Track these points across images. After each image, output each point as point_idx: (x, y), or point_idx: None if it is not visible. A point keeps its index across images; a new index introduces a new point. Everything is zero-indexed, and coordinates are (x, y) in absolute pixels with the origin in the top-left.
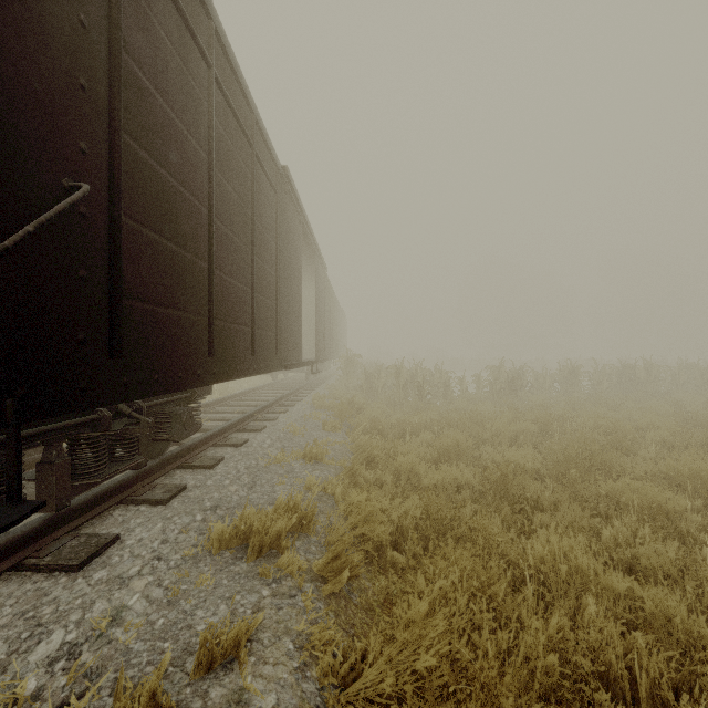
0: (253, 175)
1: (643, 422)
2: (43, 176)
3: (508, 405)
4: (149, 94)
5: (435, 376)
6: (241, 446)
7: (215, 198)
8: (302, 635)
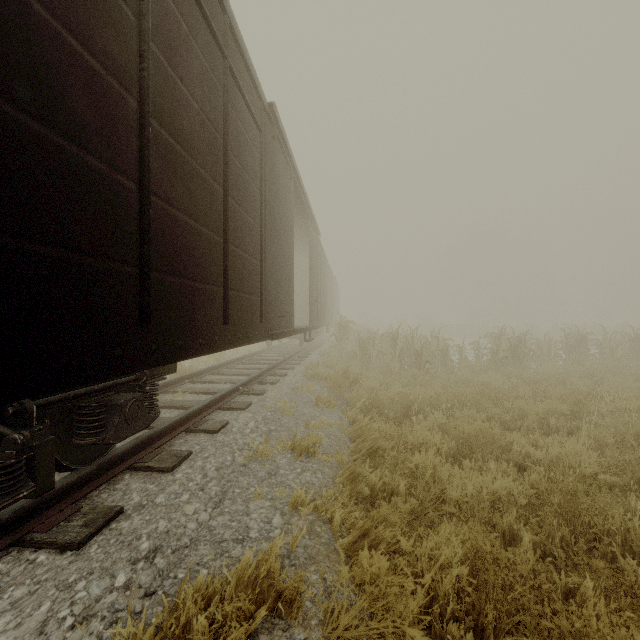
0: (226, 93)
1: None
2: None
3: (517, 376)
4: None
5: (431, 343)
6: (218, 432)
7: (155, 93)
8: None
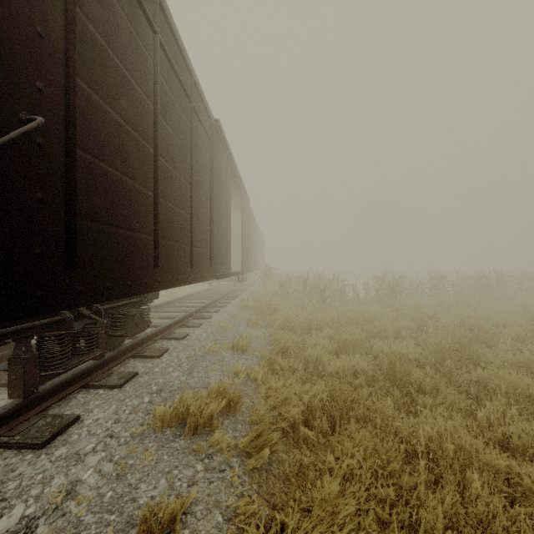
0: (192, 124)
1: (499, 320)
2: (1, 108)
3: (390, 306)
4: (102, 49)
5: (333, 284)
6: (183, 339)
7: (160, 140)
8: (230, 507)
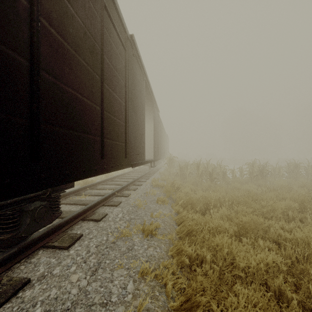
0: (102, 20)
1: None
2: None
3: (264, 186)
4: None
5: (217, 168)
6: (100, 220)
7: (45, 2)
8: None
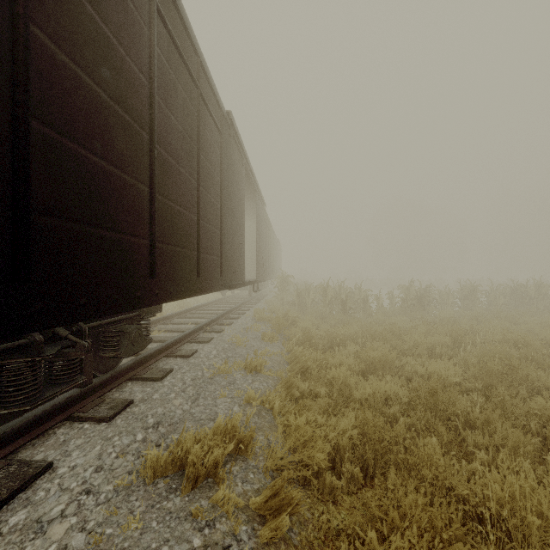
0: (199, 113)
1: (547, 336)
2: None
3: (419, 319)
4: None
5: (355, 293)
6: (190, 357)
7: (157, 126)
8: None
